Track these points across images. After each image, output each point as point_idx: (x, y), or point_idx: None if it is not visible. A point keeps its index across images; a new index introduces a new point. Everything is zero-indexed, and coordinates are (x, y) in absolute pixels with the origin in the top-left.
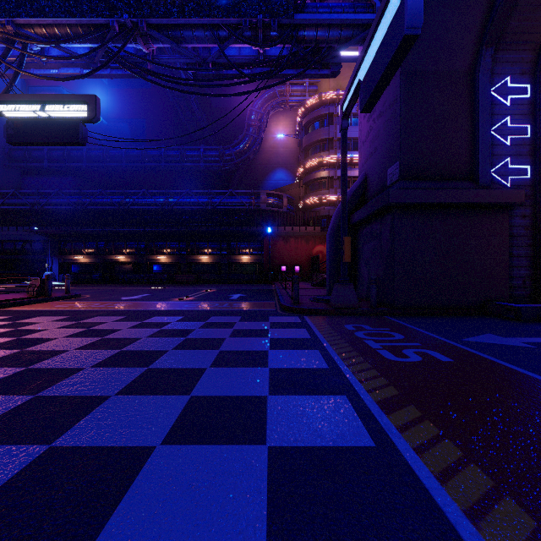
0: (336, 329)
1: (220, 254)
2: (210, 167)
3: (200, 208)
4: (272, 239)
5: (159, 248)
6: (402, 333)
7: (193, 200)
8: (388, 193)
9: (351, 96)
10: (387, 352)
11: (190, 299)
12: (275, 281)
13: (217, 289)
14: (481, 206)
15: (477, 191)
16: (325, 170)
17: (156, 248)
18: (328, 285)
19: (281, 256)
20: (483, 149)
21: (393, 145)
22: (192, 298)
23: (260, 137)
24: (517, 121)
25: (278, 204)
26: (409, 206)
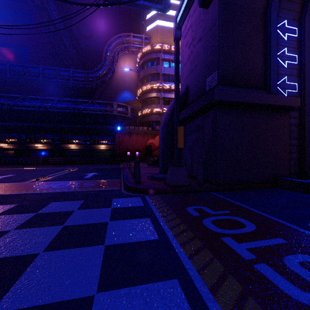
0: (180, 215)
1: (84, 144)
2: (77, 84)
3: (69, 111)
4: (121, 134)
5: (37, 138)
6: (247, 218)
7: (63, 105)
8: (213, 91)
9: (186, 2)
10: (274, 273)
11: (47, 179)
12: (122, 162)
13: (79, 168)
14: (273, 108)
15: (272, 96)
16: (154, 92)
17: (35, 138)
18: (161, 165)
19: (127, 145)
20: (273, 67)
21: (212, 59)
22: (50, 178)
23: (113, 67)
24: (291, 51)
25: (125, 112)
26: (227, 104)
